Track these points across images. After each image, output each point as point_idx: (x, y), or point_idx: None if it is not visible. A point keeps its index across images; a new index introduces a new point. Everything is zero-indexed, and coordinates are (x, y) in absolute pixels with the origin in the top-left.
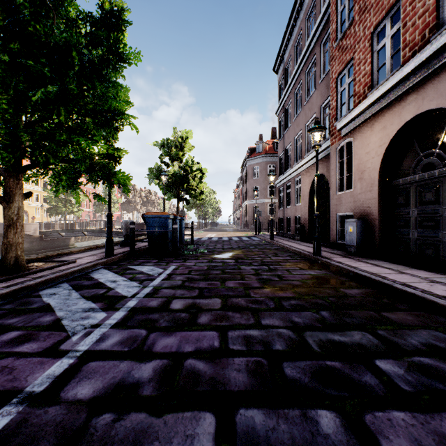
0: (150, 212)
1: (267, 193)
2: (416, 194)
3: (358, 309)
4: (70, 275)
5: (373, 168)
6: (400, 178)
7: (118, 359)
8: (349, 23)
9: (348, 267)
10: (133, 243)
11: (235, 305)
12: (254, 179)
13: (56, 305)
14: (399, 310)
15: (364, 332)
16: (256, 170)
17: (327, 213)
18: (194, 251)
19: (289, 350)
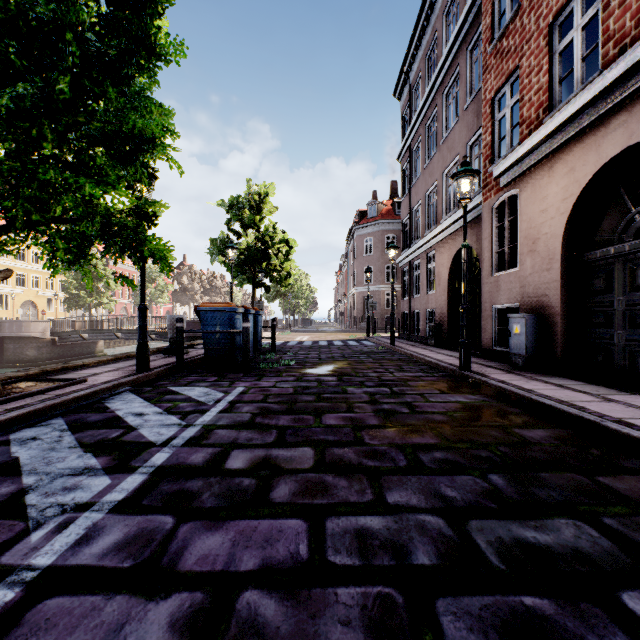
0: (207, 304)
1: (384, 276)
2: (624, 273)
3: (553, 469)
4: (71, 404)
5: (553, 235)
6: (597, 248)
7: (104, 590)
8: (513, 12)
9: (520, 391)
10: (181, 351)
11: (339, 461)
12: (365, 256)
13: (28, 461)
14: (626, 472)
15: (578, 522)
16: (368, 243)
17: (476, 305)
18: (276, 362)
19: (444, 565)
